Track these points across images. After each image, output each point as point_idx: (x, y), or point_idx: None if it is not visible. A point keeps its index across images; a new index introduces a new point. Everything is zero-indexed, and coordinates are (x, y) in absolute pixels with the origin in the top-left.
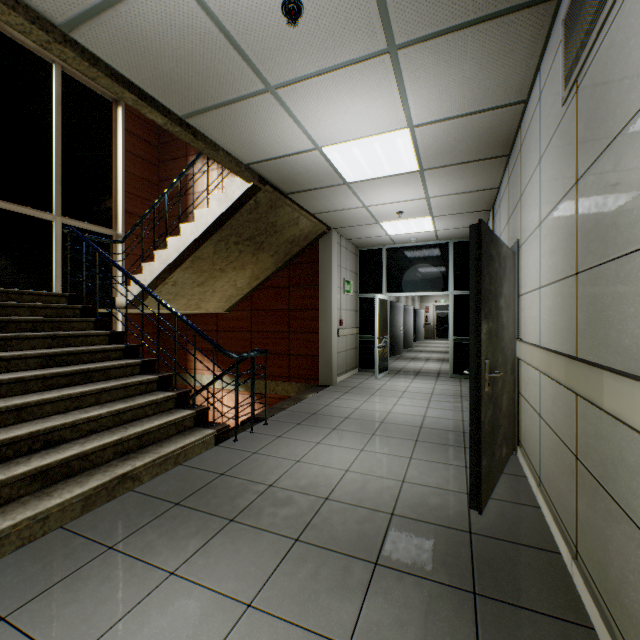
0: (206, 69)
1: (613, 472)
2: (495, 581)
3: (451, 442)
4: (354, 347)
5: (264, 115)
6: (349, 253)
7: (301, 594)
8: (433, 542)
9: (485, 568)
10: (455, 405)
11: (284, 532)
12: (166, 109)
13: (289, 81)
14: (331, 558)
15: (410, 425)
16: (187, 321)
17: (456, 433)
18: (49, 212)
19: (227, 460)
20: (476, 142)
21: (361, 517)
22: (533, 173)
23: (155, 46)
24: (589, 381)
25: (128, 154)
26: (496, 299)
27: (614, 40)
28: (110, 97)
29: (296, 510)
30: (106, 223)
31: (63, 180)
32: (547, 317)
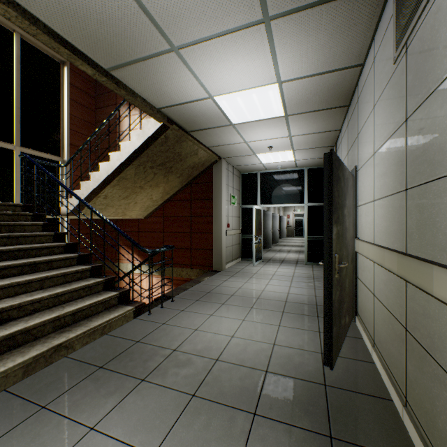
0: (124, 31)
1: (440, 345)
2: (346, 426)
3: (308, 313)
4: (238, 243)
5: (170, 70)
6: (234, 176)
7: (196, 443)
8: (298, 394)
9: (338, 415)
10: (309, 284)
11: (184, 389)
12: (94, 63)
13: (188, 43)
14: (220, 410)
15: (278, 300)
16: (113, 225)
17: (311, 306)
18: (10, 143)
19: (142, 330)
20: (326, 95)
21: (243, 374)
22: (368, 117)
23: (82, 10)
24: (420, 273)
25: (72, 102)
26: (342, 209)
27: (441, 5)
28: (58, 59)
29: (193, 370)
30: (55, 152)
31: (21, 119)
32: (380, 222)
